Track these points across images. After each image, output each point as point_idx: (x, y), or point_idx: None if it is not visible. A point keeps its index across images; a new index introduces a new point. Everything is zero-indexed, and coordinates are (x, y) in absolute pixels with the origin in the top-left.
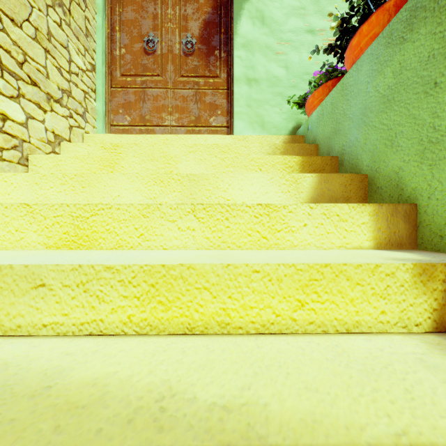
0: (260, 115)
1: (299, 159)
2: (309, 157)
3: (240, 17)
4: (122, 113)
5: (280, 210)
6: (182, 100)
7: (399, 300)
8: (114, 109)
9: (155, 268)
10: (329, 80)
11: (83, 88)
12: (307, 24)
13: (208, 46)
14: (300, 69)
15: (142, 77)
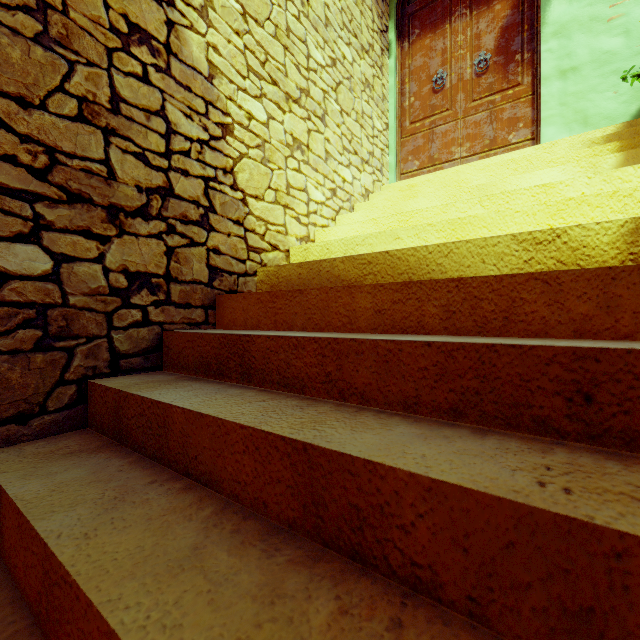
0: (580, 110)
1: (615, 146)
2: (631, 139)
3: (549, 1)
4: (411, 160)
5: (556, 187)
6: (473, 127)
7: (637, 212)
8: (404, 158)
9: (454, 221)
10: None
11: (380, 147)
12: None
13: (505, 55)
14: None
15: (430, 118)
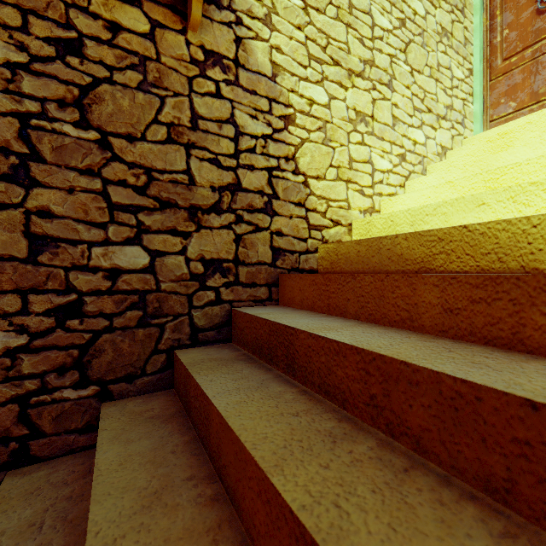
0: None
1: None
2: None
3: None
4: (504, 102)
5: None
6: None
7: None
8: (493, 103)
9: None
10: None
11: (461, 97)
12: None
13: None
14: None
15: (533, 47)
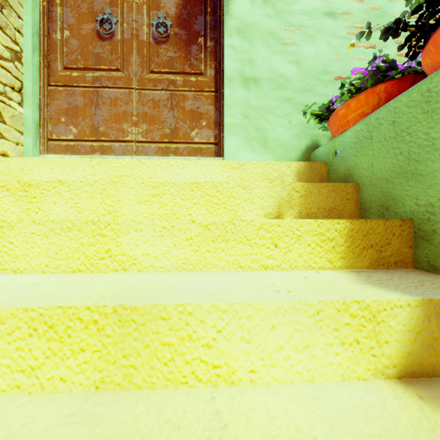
0: (261, 129)
1: (345, 226)
2: (363, 221)
3: None
4: (65, 122)
5: None
6: (151, 106)
7: None
8: (53, 117)
9: None
10: (381, 83)
11: None
12: (326, 3)
13: (188, 30)
14: (316, 66)
15: (94, 72)
